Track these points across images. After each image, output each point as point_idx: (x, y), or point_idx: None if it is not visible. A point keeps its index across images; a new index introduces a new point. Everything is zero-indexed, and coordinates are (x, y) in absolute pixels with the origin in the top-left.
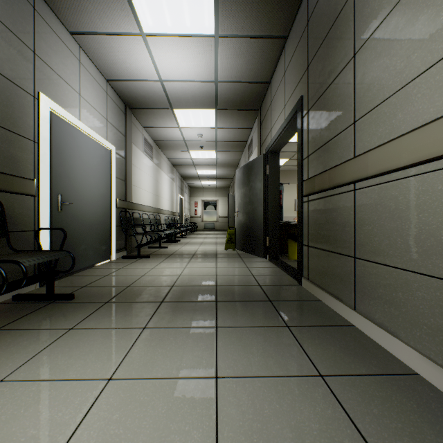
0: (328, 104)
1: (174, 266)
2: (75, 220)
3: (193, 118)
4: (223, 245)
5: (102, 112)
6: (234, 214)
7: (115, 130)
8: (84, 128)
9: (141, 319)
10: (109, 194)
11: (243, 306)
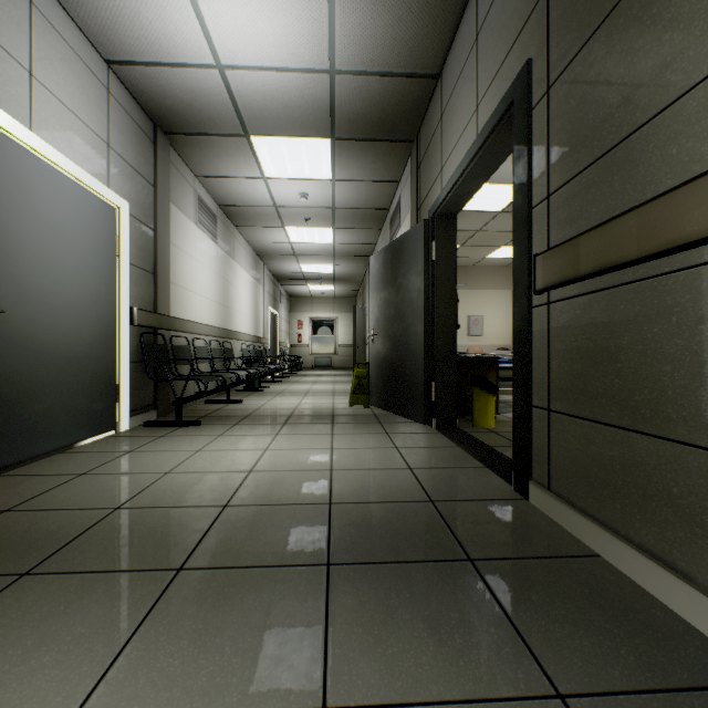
0: (626, 36)
1: (243, 445)
2: (14, 349)
3: (289, 157)
4: (345, 396)
5: (94, 126)
6: (366, 341)
7: (129, 170)
8: (44, 149)
9: (83, 663)
10: (114, 298)
11: (401, 584)
